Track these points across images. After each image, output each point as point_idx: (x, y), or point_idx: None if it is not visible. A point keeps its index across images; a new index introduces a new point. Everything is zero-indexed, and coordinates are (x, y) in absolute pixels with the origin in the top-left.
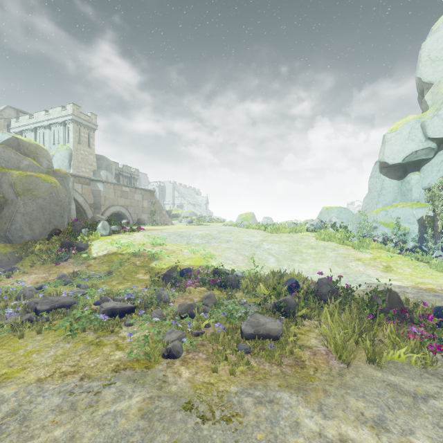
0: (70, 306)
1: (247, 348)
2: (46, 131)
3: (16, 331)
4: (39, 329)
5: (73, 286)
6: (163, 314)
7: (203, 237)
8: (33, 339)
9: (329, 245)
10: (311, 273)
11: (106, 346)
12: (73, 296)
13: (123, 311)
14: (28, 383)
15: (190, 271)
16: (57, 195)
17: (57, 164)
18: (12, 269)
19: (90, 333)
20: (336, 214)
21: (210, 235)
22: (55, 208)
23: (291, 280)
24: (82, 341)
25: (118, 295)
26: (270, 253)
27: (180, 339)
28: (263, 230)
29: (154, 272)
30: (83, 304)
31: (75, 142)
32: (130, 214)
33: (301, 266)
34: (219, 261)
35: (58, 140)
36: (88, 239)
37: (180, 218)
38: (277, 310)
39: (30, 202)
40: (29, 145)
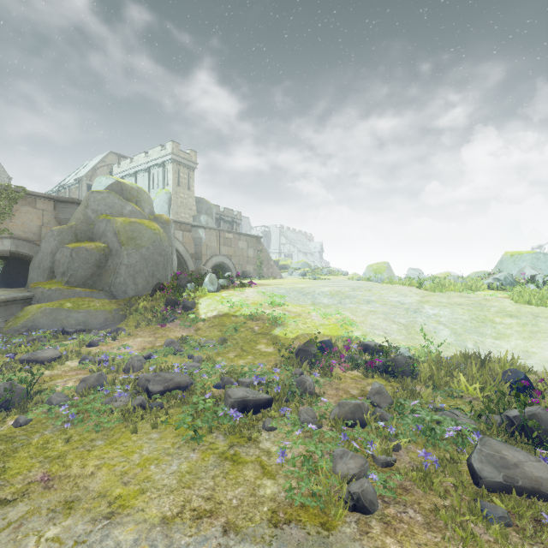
0: (186, 388)
1: (504, 516)
2: (146, 175)
3: (128, 421)
4: (155, 421)
5: (184, 357)
6: (315, 416)
7: (333, 295)
8: (148, 437)
9: (541, 312)
10: (520, 357)
11: (247, 465)
12: (187, 373)
13: (258, 405)
14: (149, 524)
15: (330, 345)
16: (160, 244)
17: (157, 210)
18: (118, 330)
19: (219, 437)
20: (529, 264)
21: (342, 293)
22: (158, 259)
23: (512, 373)
24: (211, 450)
25: (242, 376)
26: (440, 322)
27: (363, 472)
28: (416, 286)
29: (279, 342)
30: (201, 387)
31: (175, 185)
32: (234, 266)
33: (498, 345)
34: (364, 330)
35: (157, 184)
36: (195, 296)
37: (290, 270)
38: (518, 431)
39: (133, 252)
40: (131, 189)
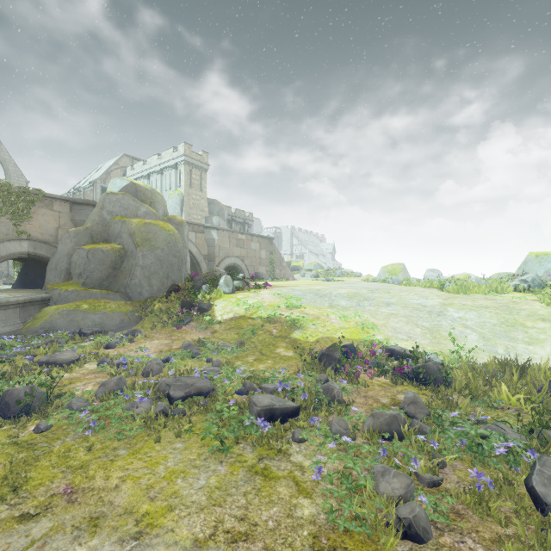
0: (208, 394)
1: None
2: (159, 177)
3: (150, 429)
4: (178, 430)
5: (202, 360)
6: (347, 427)
7: (350, 297)
8: (172, 446)
9: None
10: None
11: (280, 481)
12: (208, 378)
13: (285, 414)
14: (181, 547)
15: (354, 349)
16: (175, 245)
17: (169, 212)
18: (134, 332)
19: (246, 449)
20: None
21: (360, 295)
22: (173, 260)
23: None
24: (240, 463)
25: (264, 382)
26: (467, 325)
27: (409, 493)
28: (437, 288)
29: (299, 346)
30: (223, 393)
31: (187, 186)
32: (246, 267)
33: (531, 350)
34: (386, 334)
35: (170, 186)
36: (210, 298)
37: (302, 271)
38: None
39: (148, 253)
40: (145, 191)
